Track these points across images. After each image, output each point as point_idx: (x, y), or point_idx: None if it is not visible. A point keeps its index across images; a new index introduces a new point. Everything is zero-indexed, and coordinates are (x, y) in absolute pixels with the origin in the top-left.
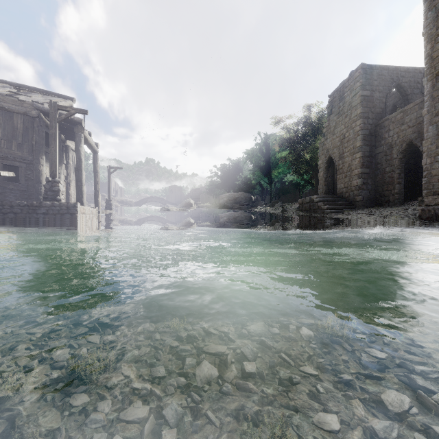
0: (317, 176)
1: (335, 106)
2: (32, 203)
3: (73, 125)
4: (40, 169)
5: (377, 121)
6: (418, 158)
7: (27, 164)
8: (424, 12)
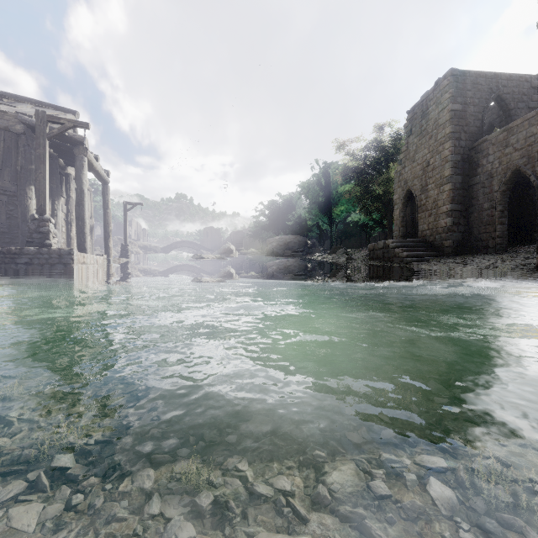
0: (391, 215)
1: (415, 125)
2: (9, 249)
3: (73, 146)
4: (26, 204)
5: (471, 144)
6: (523, 192)
7: (10, 196)
8: None
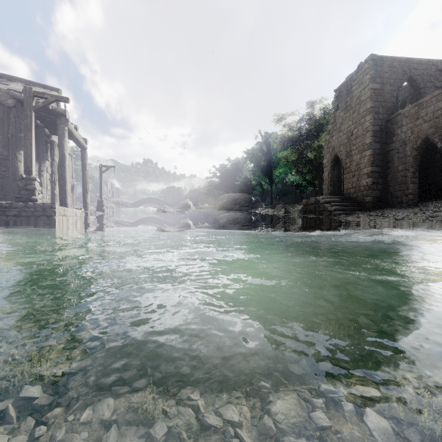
0: (321, 176)
1: (341, 101)
2: (1, 203)
3: (56, 118)
4: (17, 166)
5: (388, 116)
6: (431, 156)
7: (2, 159)
8: None
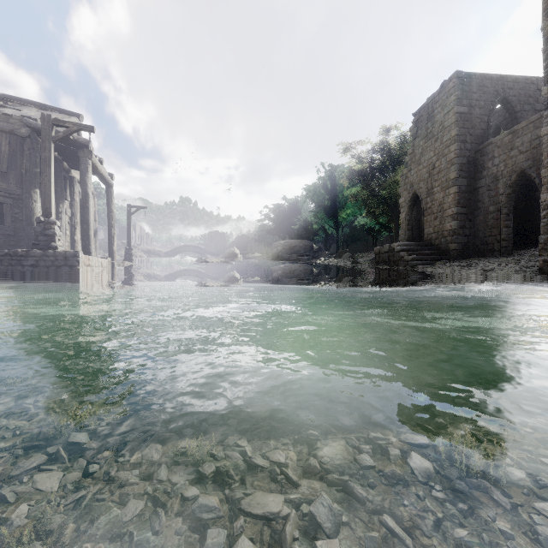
0: (397, 219)
1: (421, 128)
2: (16, 251)
3: (77, 149)
4: (32, 207)
5: (477, 146)
6: (529, 194)
7: (15, 199)
8: None
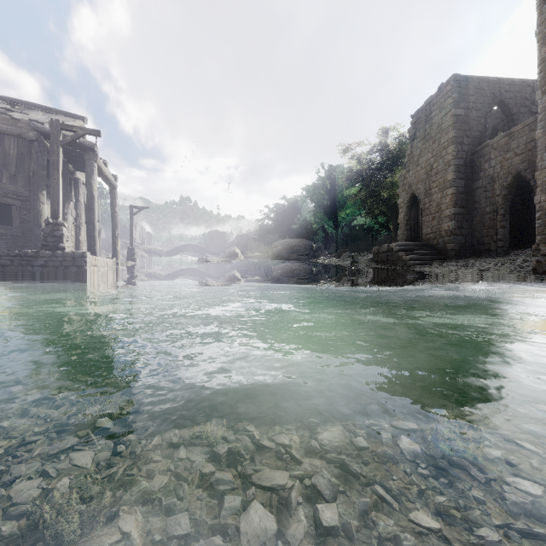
0: (396, 219)
1: (419, 129)
2: (26, 252)
3: (83, 152)
4: (39, 208)
5: (474, 148)
6: (526, 195)
7: (23, 201)
8: (537, 6)
